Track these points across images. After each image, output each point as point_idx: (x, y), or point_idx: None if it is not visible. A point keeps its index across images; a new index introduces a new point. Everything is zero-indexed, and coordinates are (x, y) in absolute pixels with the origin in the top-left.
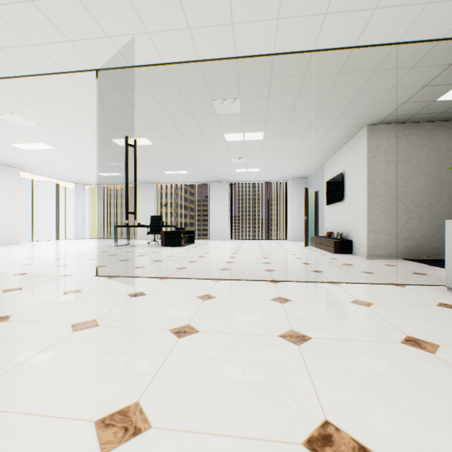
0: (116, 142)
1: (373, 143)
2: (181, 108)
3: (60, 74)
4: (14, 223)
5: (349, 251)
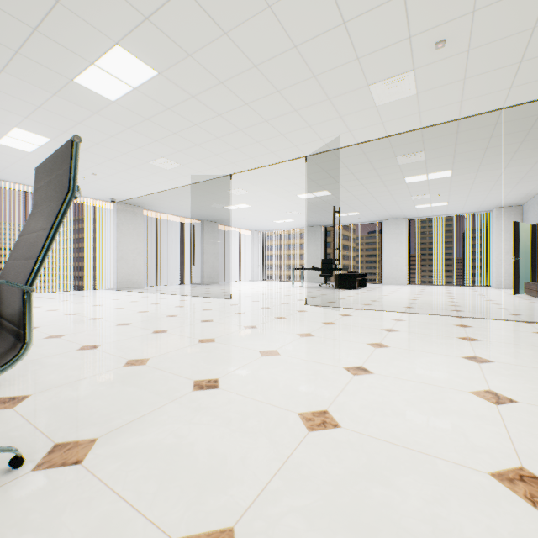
0: (299, 196)
1: None
2: (364, 166)
3: (280, 163)
4: (215, 267)
5: None
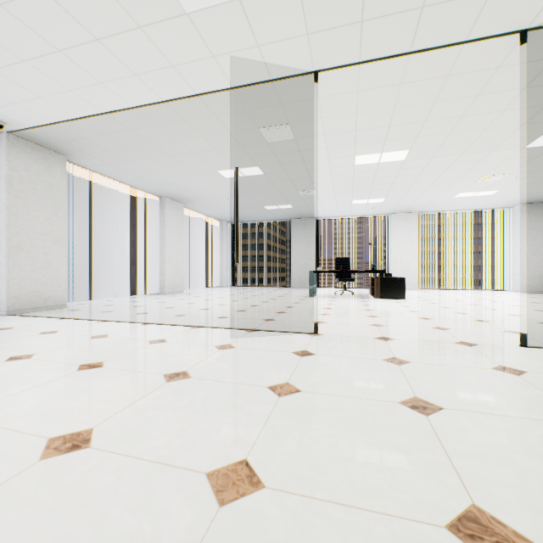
0: (356, 159)
1: None
2: None
3: (449, 47)
4: (179, 268)
5: None
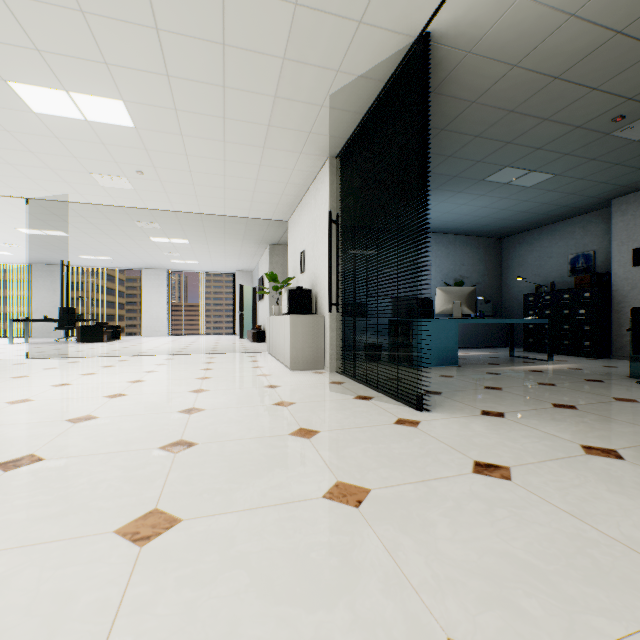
0: (21, 230)
1: (274, 258)
2: (105, 221)
3: None
4: None
5: (264, 340)
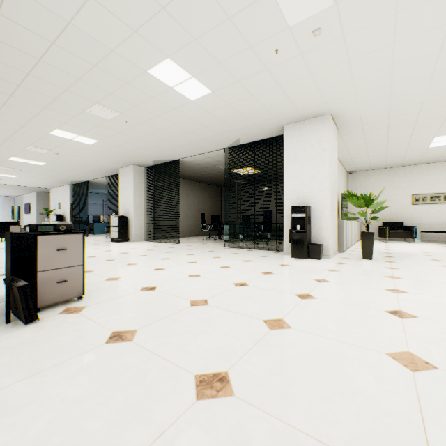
0: None
1: (39, 197)
2: None
3: None
4: None
5: None
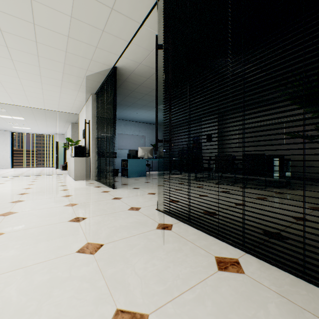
0: None
1: (74, 130)
2: None
3: None
4: None
5: None
